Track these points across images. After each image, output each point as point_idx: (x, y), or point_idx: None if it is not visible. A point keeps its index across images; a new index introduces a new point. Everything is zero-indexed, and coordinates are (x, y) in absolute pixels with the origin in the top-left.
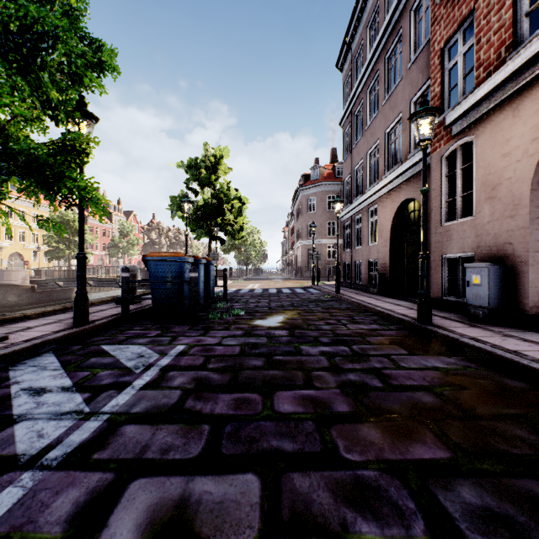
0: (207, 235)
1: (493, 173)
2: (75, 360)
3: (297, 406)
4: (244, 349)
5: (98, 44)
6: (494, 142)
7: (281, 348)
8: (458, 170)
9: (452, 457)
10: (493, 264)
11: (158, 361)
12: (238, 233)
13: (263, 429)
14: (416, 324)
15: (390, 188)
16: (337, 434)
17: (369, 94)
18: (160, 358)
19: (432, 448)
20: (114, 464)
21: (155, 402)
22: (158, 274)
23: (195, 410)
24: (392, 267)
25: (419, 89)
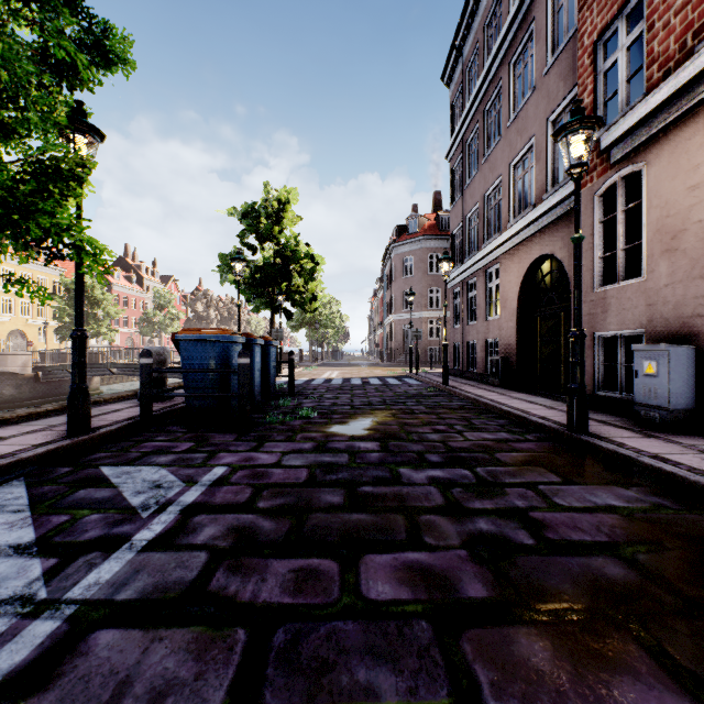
0: (269, 306)
1: (674, 214)
2: (53, 494)
3: (399, 586)
4: (314, 474)
5: (103, 26)
6: (676, 170)
7: (370, 471)
8: (619, 212)
9: None
10: (677, 346)
11: (181, 496)
12: (310, 304)
13: (341, 640)
14: (565, 433)
15: (517, 241)
16: (473, 651)
17: (487, 115)
18: (185, 489)
19: (654, 688)
20: None
21: (161, 578)
22: (194, 359)
23: (226, 595)
24: (519, 349)
25: (560, 103)
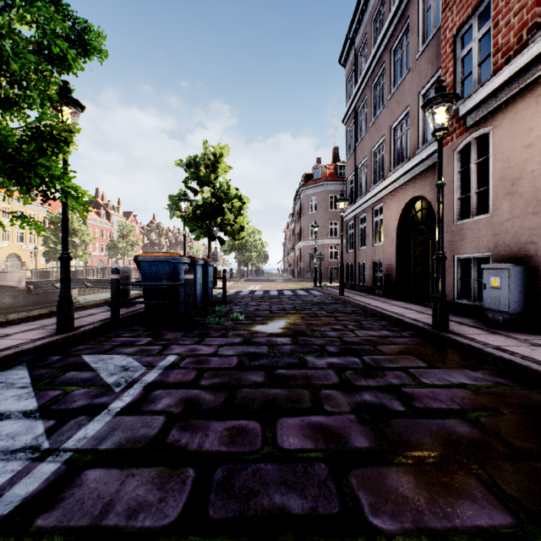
0: (207, 235)
1: (514, 166)
2: (49, 375)
3: (305, 439)
4: (242, 361)
5: (83, 25)
6: (514, 133)
7: (284, 359)
8: (472, 164)
9: (516, 524)
10: (515, 265)
11: (144, 376)
12: (238, 233)
13: (263, 476)
14: (431, 331)
15: (396, 185)
16: (358, 483)
17: (373, 89)
18: (146, 372)
19: (485, 507)
20: (60, 536)
21: (131, 434)
22: (151, 275)
23: (179, 445)
24: (398, 268)
25: (428, 81)
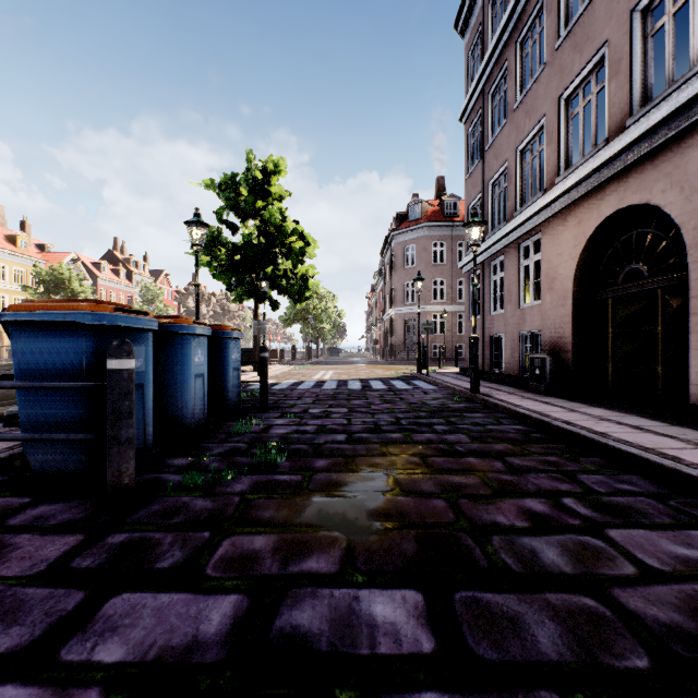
0: (252, 295)
1: None
2: None
3: None
4: None
5: None
6: None
7: None
8: None
9: None
10: None
11: None
12: (300, 291)
13: None
14: None
15: (576, 195)
16: None
17: (520, 48)
18: None
19: None
20: None
21: None
22: (36, 360)
23: None
24: (576, 344)
25: None
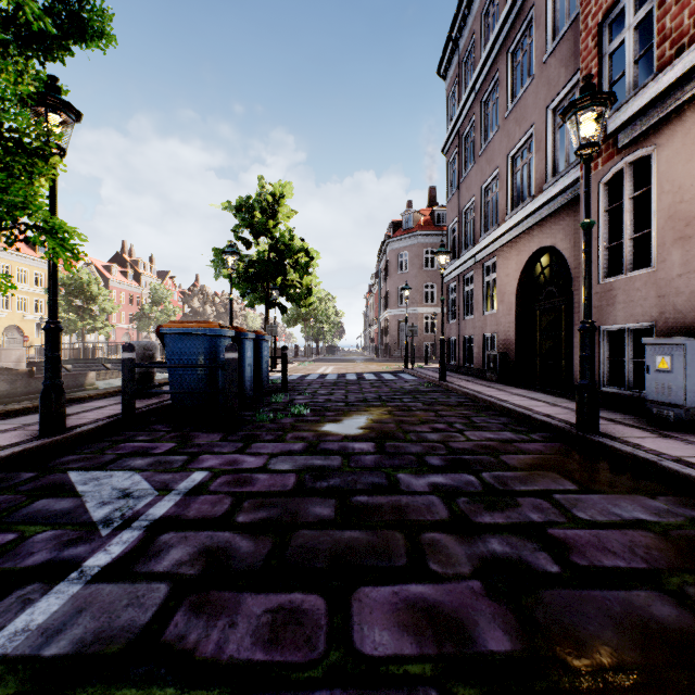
0: (263, 301)
1: (689, 199)
2: (7, 505)
3: (401, 633)
4: (303, 481)
5: None
6: (690, 153)
7: (365, 477)
8: (626, 200)
9: None
10: (693, 340)
11: (151, 507)
12: (305, 298)
13: None
14: (574, 432)
15: (516, 233)
16: None
17: (484, 106)
18: (157, 499)
19: None
20: None
21: (106, 622)
22: (180, 354)
23: (184, 648)
24: (518, 344)
25: (561, 90)
